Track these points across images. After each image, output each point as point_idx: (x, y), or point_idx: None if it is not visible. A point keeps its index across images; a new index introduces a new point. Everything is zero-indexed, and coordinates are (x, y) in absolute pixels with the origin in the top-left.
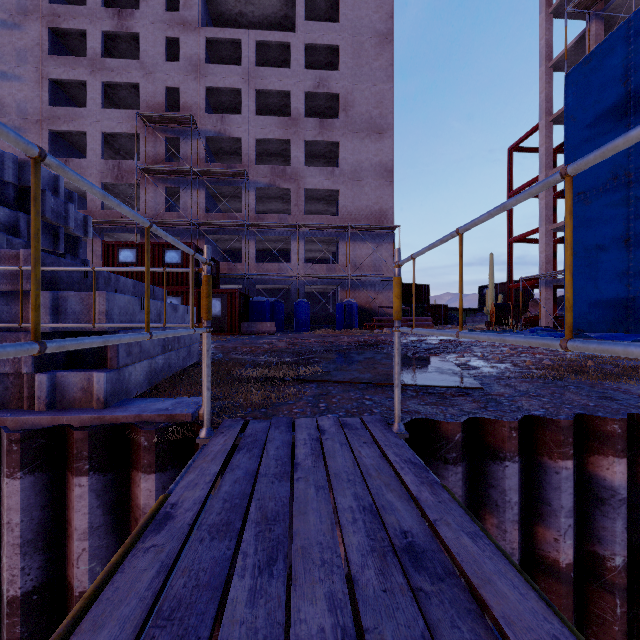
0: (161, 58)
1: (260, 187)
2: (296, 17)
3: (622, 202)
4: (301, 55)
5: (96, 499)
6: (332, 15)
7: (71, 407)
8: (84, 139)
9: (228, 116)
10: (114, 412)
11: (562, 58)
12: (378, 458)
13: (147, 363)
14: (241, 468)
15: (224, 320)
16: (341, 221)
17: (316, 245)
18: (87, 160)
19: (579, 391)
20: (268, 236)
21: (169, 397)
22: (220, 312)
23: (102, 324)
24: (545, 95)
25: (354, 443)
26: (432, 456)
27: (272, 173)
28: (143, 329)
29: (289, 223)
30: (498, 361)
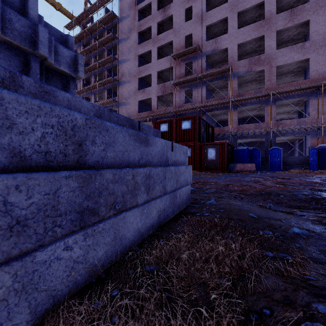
0: (182, 22)
1: (240, 75)
2: None
3: None
4: None
5: None
6: None
7: None
8: (151, 78)
9: (219, 37)
10: None
11: None
12: None
13: None
14: None
15: (217, 162)
16: (311, 83)
17: (284, 108)
18: (151, 87)
19: None
20: (246, 106)
21: None
22: (214, 157)
23: None
24: None
25: None
26: None
27: (249, 63)
28: None
29: (263, 93)
30: None
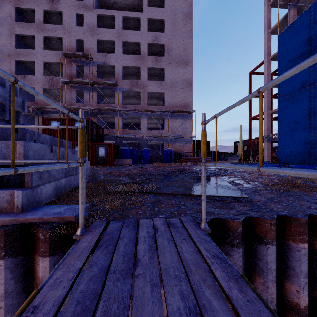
0: (74, 24)
1: (124, 91)
2: (143, 5)
3: (307, 99)
4: (145, 24)
5: (10, 274)
6: (161, 4)
7: (0, 212)
8: (34, 65)
9: (108, 54)
10: (26, 216)
11: (276, 27)
12: (194, 253)
13: (54, 183)
14: (97, 264)
15: (106, 158)
16: (166, 108)
17: (153, 120)
18: (35, 76)
19: (301, 198)
20: (129, 116)
21: (65, 204)
22: (104, 154)
23: (18, 161)
24: (267, 46)
25: (177, 239)
26: (223, 241)
27: (131, 84)
28: (51, 163)
29: (139, 109)
30: (250, 180)
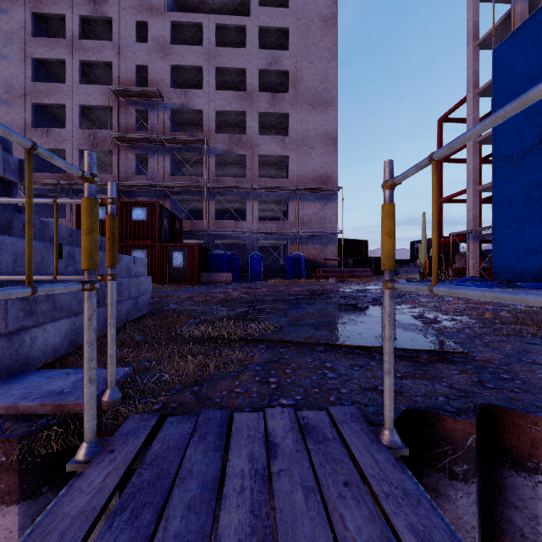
0: (131, 39)
1: (219, 153)
2: (251, 3)
3: None
4: (255, 37)
5: None
6: (283, 2)
7: None
8: (64, 112)
9: (191, 91)
10: None
11: (488, 37)
12: None
13: (67, 321)
14: None
15: (185, 271)
16: (290, 183)
17: (268, 205)
18: (66, 130)
19: None
20: (226, 197)
21: (82, 367)
22: (182, 264)
23: None
24: (473, 70)
25: (328, 486)
26: (429, 464)
27: (229, 141)
28: (59, 281)
29: (244, 185)
30: (453, 313)
